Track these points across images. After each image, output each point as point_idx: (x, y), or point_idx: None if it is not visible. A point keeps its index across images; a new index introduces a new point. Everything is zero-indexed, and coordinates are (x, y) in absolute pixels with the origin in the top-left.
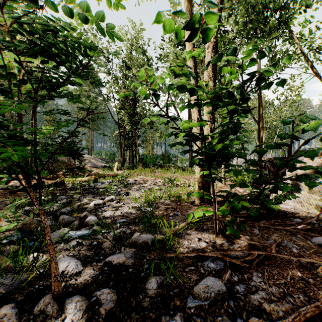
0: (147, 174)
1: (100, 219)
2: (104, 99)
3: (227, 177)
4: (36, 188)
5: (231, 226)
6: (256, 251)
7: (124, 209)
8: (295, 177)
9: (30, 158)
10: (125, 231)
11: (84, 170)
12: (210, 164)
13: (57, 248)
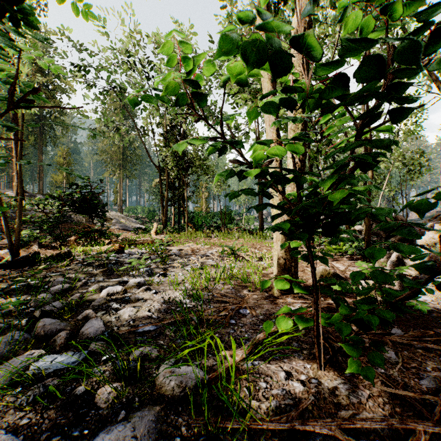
0: (199, 240)
1: (110, 323)
2: (138, 133)
3: (315, 245)
4: (26, 264)
5: (354, 356)
6: (418, 424)
7: (155, 303)
8: (432, 248)
9: (19, 217)
10: (147, 354)
11: (108, 234)
12: (312, 231)
13: (3, 401)
